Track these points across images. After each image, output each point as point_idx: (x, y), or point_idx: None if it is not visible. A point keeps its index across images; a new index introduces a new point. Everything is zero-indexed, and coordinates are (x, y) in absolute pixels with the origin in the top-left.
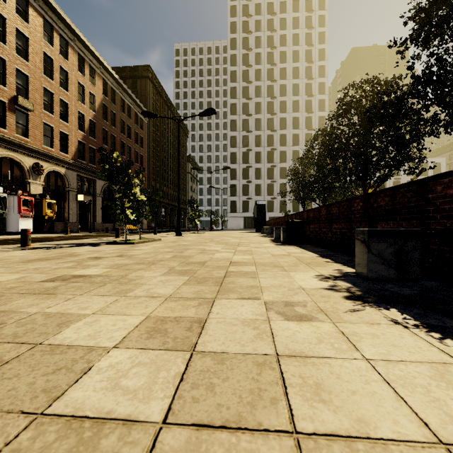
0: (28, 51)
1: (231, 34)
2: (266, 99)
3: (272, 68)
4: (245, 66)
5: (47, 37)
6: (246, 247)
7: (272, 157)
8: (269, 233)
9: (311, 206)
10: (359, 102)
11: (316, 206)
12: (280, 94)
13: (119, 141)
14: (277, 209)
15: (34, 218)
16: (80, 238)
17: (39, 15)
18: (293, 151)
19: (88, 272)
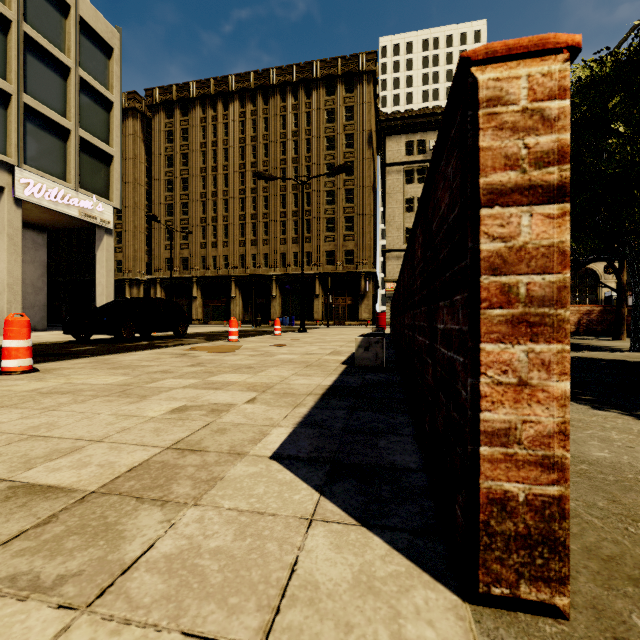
0: None
1: None
2: None
3: None
4: None
5: None
6: None
7: None
8: None
9: None
10: None
11: None
12: None
13: None
14: None
15: None
16: None
17: None
18: None
19: None
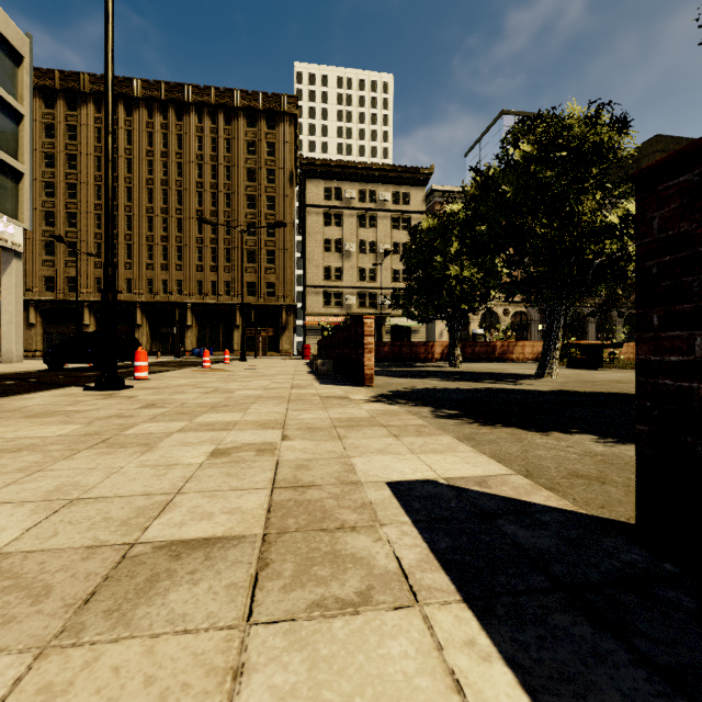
0: None
1: None
2: None
3: None
4: None
5: None
6: None
7: None
8: None
9: None
10: None
11: None
12: None
13: None
14: None
15: None
16: None
17: None
18: None
19: None
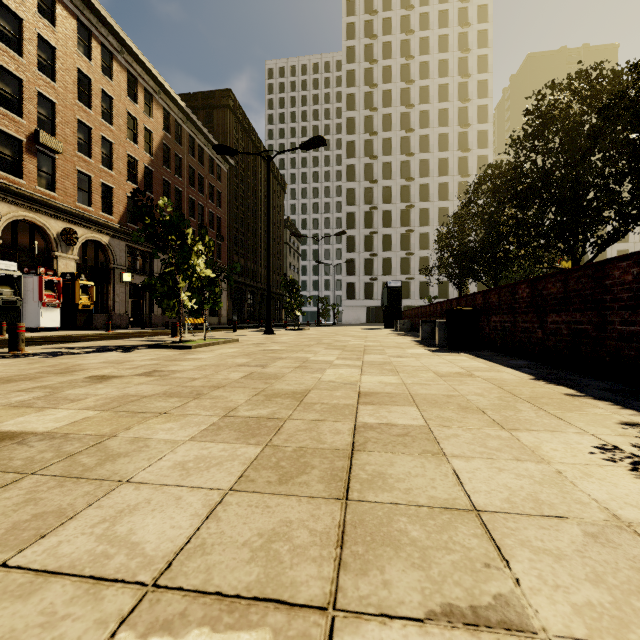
0: (55, 67)
1: (348, 40)
2: (399, 133)
3: (407, 87)
4: (367, 87)
5: (82, 47)
6: (380, 355)
7: (407, 218)
8: (407, 330)
9: (467, 289)
10: (566, 110)
11: (473, 289)
12: (420, 125)
13: (186, 198)
14: (415, 295)
15: (63, 307)
16: (120, 338)
17: (72, 15)
18: (439, 208)
19: (34, 423)
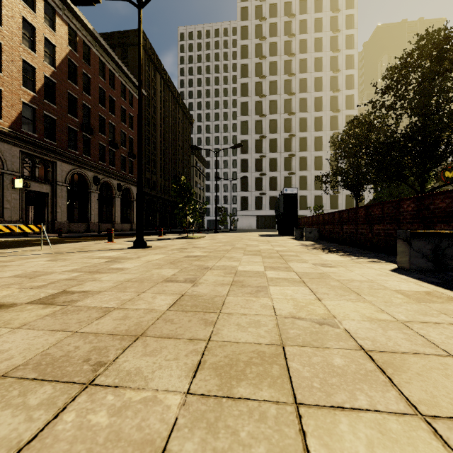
0: None
1: (242, 2)
2: (283, 77)
3: (289, 40)
4: (258, 39)
5: None
6: None
7: (289, 145)
8: (315, 238)
9: (337, 202)
10: None
11: (342, 202)
12: (299, 70)
13: (96, 115)
14: None
15: None
16: None
17: None
18: (315, 137)
19: None
